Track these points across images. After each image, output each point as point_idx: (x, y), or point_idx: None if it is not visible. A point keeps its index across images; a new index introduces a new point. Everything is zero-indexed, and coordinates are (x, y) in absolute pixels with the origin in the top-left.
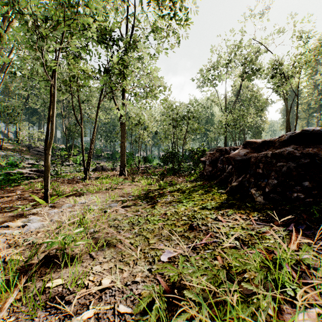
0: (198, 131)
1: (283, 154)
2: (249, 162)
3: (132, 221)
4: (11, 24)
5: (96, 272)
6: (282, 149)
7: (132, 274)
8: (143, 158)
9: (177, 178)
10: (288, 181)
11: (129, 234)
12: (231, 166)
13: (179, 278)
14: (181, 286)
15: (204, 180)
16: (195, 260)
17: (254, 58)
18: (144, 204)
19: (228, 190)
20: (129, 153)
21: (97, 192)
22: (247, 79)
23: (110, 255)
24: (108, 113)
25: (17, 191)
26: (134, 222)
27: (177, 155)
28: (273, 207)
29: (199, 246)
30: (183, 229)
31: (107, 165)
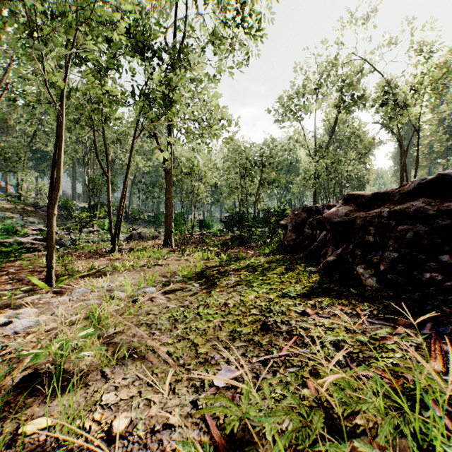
0: (276, 183)
1: (408, 212)
2: (353, 226)
3: (175, 315)
4: (5, 26)
5: (107, 405)
6: (406, 204)
7: (165, 411)
8: (199, 221)
9: (246, 250)
10: (415, 255)
11: (167, 337)
12: (324, 232)
13: (243, 422)
14: (245, 437)
15: (285, 253)
16: (271, 388)
17: (355, 80)
18: (195, 289)
19: (321, 268)
20: (178, 215)
21: (129, 271)
22: (346, 110)
23: (133, 374)
24: (149, 158)
25: (10, 269)
26: (178, 317)
27: (246, 217)
28: (393, 295)
29: (278, 360)
30: (252, 330)
31: (148, 231)
